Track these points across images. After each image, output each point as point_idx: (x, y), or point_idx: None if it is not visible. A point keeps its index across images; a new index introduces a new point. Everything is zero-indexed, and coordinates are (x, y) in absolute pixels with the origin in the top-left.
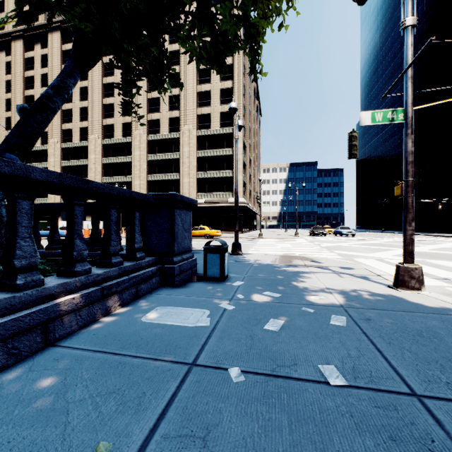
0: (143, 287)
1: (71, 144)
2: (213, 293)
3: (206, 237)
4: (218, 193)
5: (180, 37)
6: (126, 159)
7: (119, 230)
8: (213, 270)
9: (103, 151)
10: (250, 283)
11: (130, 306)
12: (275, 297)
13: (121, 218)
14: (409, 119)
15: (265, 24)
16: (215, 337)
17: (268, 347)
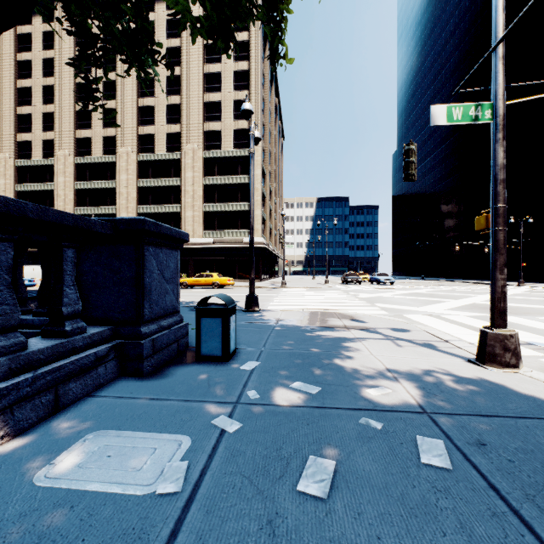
0: (74, 386)
1: (30, 161)
2: (207, 389)
3: (214, 287)
4: (231, 231)
5: None
6: (109, 185)
7: None
8: (211, 344)
9: (76, 173)
10: (270, 364)
11: (31, 435)
12: (312, 394)
13: None
14: (500, 118)
15: None
16: (187, 538)
17: None
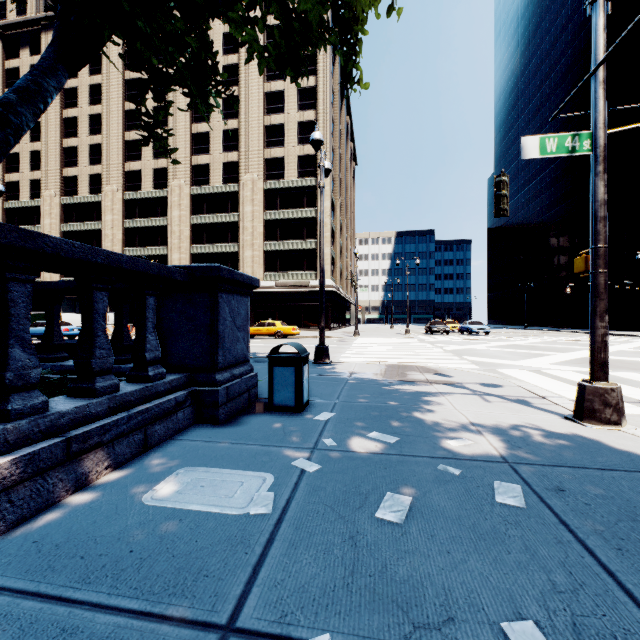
0: (159, 428)
1: (76, 198)
2: (283, 436)
3: (277, 337)
4: (295, 273)
5: (232, 20)
6: (160, 222)
7: (127, 328)
8: (284, 393)
9: (125, 210)
10: (345, 415)
11: (128, 468)
12: (389, 443)
13: None
14: (600, 149)
15: (366, 6)
16: (282, 544)
17: (389, 567)
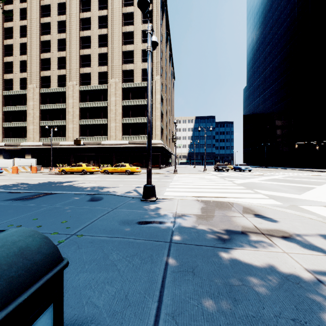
0: None
1: (12, 92)
2: None
3: (127, 173)
4: (140, 136)
5: None
6: (61, 106)
7: None
8: None
9: (41, 99)
10: None
11: None
12: None
13: (51, 156)
14: None
15: None
16: None
17: None
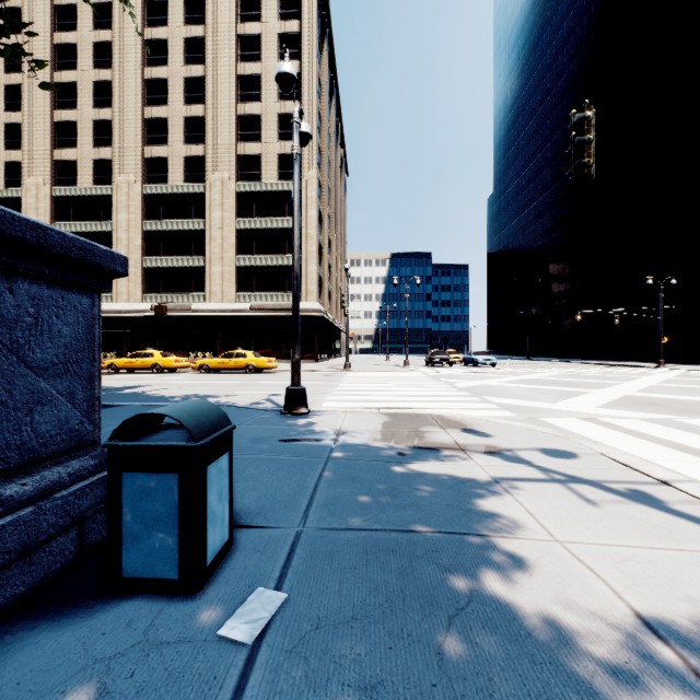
0: None
1: None
2: None
3: (248, 371)
4: (275, 294)
5: None
6: (102, 227)
7: None
8: (150, 544)
9: (54, 209)
10: (312, 601)
11: None
12: None
13: None
14: None
15: None
16: None
17: None
